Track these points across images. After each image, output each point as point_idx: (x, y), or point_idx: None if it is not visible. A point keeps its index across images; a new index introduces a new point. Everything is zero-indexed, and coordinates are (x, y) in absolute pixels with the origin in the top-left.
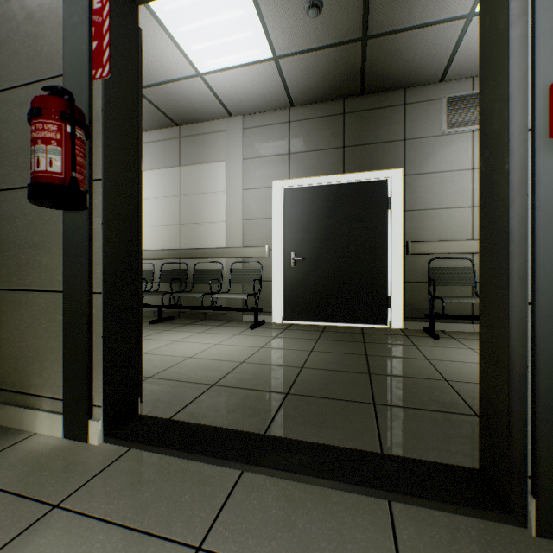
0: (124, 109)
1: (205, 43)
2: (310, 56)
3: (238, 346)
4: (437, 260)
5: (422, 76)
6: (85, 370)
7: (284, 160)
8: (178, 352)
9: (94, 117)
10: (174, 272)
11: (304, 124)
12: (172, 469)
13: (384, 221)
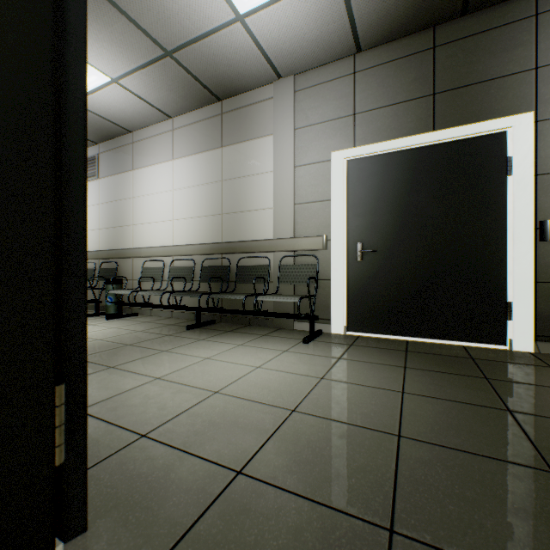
0: None
1: None
2: None
3: (287, 374)
4: None
5: None
6: None
7: (347, 123)
8: (203, 380)
9: None
10: (215, 269)
11: (375, 73)
12: None
13: (499, 193)
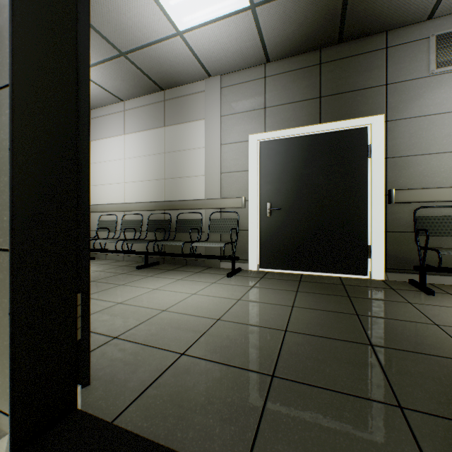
0: None
1: None
2: (288, 0)
3: (215, 298)
4: (424, 209)
5: (409, 14)
6: None
7: (260, 114)
8: (153, 303)
9: None
10: (159, 222)
11: (279, 78)
12: None
13: (363, 169)
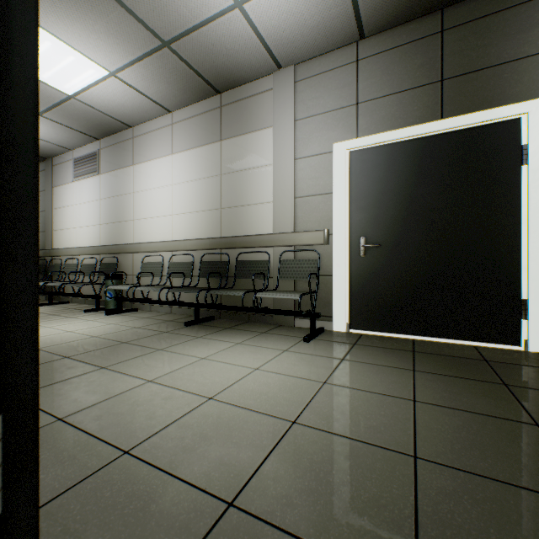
0: None
1: None
2: None
3: (287, 377)
4: None
5: None
6: None
7: (350, 113)
8: (197, 384)
9: None
10: (214, 265)
11: (379, 60)
12: None
13: (514, 183)
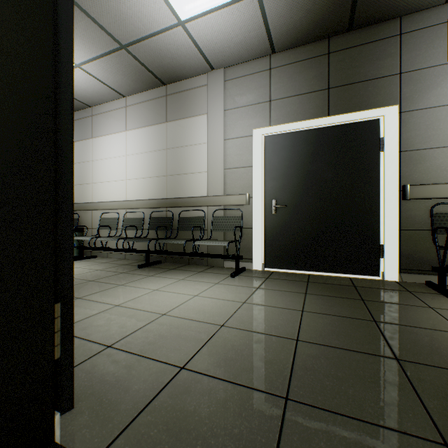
0: None
1: None
2: None
3: (218, 300)
4: (442, 205)
5: None
6: None
7: (265, 107)
8: (153, 306)
9: None
10: (161, 220)
11: (285, 70)
12: None
13: (375, 164)
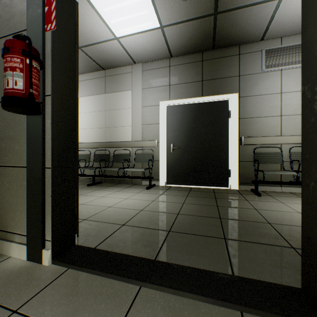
0: (66, 51)
1: (119, 18)
2: (182, 25)
3: (139, 200)
4: (259, 148)
5: (250, 37)
6: (40, 217)
7: (166, 89)
8: (103, 204)
9: (46, 55)
10: (102, 155)
11: (178, 68)
12: (94, 284)
13: (226, 125)
